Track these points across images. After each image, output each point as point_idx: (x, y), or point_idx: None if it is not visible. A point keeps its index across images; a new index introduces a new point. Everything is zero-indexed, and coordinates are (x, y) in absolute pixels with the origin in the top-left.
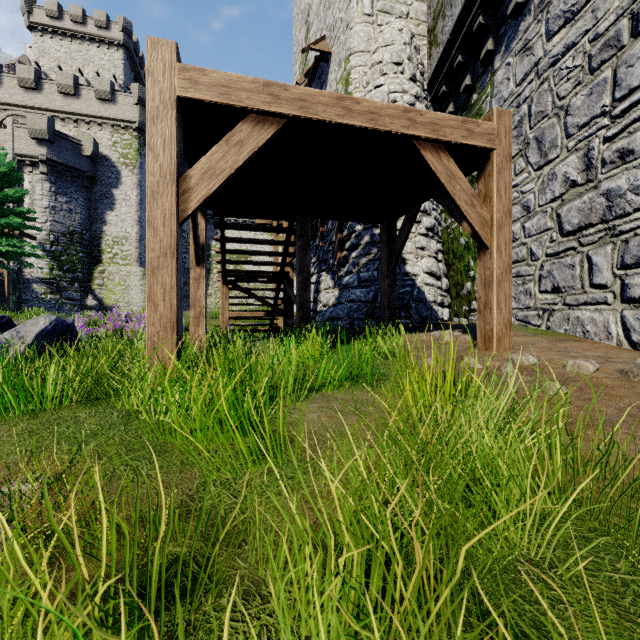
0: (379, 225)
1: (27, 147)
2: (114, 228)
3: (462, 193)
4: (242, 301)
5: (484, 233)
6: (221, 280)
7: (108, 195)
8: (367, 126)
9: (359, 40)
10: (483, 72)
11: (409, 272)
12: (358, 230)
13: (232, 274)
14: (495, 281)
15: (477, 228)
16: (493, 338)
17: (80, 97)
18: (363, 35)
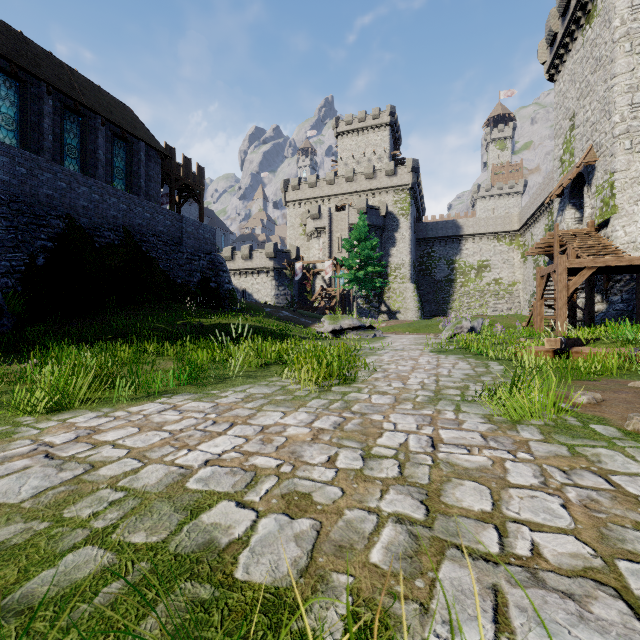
0: None
1: (355, 219)
2: (395, 259)
3: None
4: (482, 304)
5: None
6: (535, 302)
7: (391, 237)
8: (627, 264)
9: (621, 165)
10: None
11: None
12: None
13: None
14: None
15: None
16: None
17: (376, 178)
18: (624, 161)
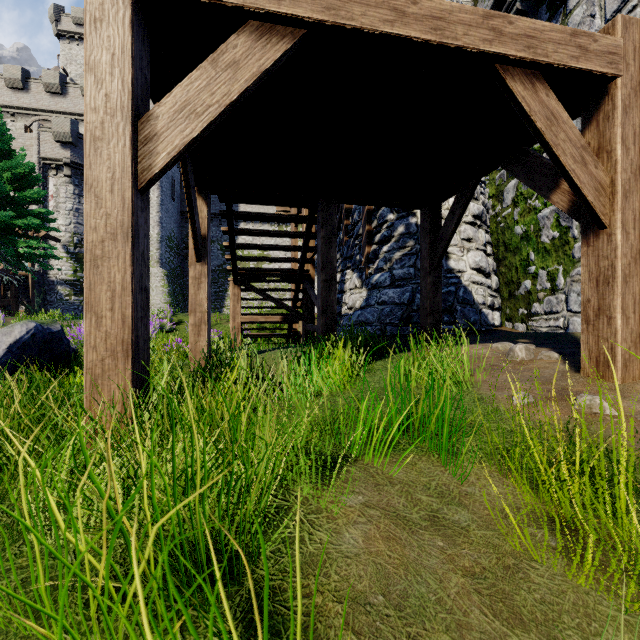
0: (416, 213)
1: (52, 150)
2: None
3: (568, 144)
4: (262, 302)
5: (600, 204)
6: (232, 280)
7: None
8: (429, 38)
9: None
10: (550, 17)
11: (453, 268)
12: (390, 220)
13: (244, 273)
14: (619, 276)
15: (590, 197)
16: (615, 362)
17: None
18: None
